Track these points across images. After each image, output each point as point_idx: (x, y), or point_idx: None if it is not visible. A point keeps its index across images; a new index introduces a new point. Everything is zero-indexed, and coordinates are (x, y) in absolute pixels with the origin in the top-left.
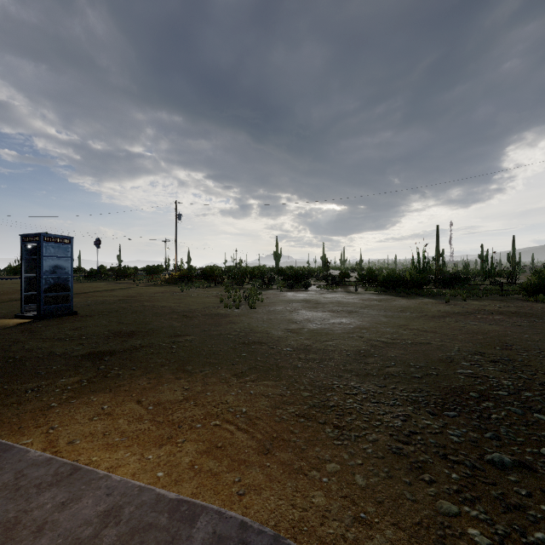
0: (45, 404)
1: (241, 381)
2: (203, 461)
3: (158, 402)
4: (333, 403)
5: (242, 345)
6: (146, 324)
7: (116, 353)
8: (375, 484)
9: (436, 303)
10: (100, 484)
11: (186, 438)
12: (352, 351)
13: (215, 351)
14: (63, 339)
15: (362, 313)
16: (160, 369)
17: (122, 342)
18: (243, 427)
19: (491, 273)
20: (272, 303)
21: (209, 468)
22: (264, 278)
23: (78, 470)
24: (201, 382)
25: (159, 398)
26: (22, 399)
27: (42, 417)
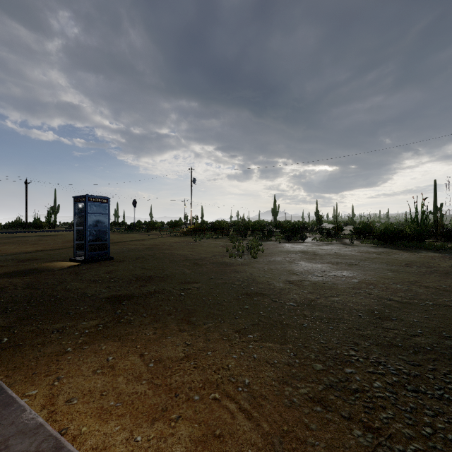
0: (62, 348)
1: (243, 339)
2: None
3: (159, 358)
4: (356, 386)
5: (244, 296)
6: (163, 270)
7: (133, 298)
8: None
9: (444, 257)
10: None
11: (180, 415)
12: (363, 311)
13: (218, 301)
14: (97, 281)
15: (363, 266)
16: (167, 317)
17: (140, 287)
18: (246, 408)
19: None
20: (272, 253)
21: None
22: (264, 231)
23: (59, 450)
24: (203, 338)
25: (161, 353)
26: (47, 340)
27: (54, 364)
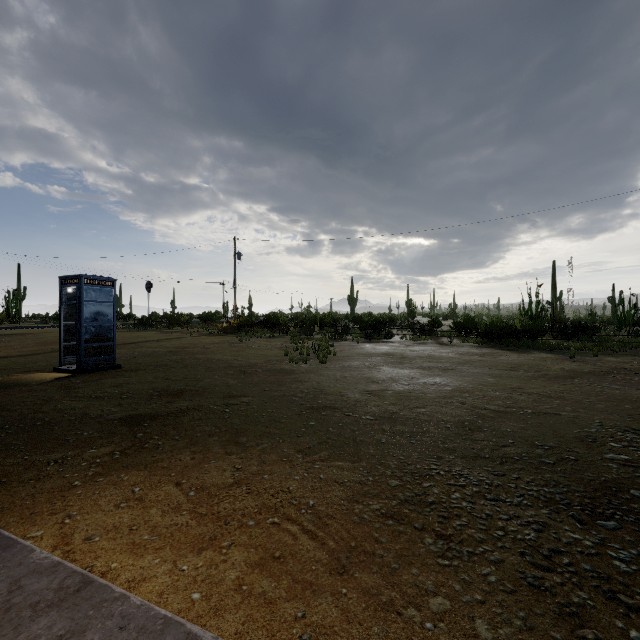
0: (67, 483)
1: (308, 459)
2: (255, 578)
3: (202, 485)
4: (433, 498)
5: (310, 410)
6: (197, 382)
7: (158, 417)
8: (507, 639)
9: (557, 359)
10: (113, 610)
11: (233, 542)
12: (452, 422)
13: (276, 417)
14: (101, 398)
15: (461, 371)
16: (208, 439)
17: (166, 403)
18: (310, 529)
19: (628, 321)
20: (347, 357)
21: (261, 591)
22: (337, 327)
23: (89, 584)
24: (257, 460)
25: (203, 480)
26: (42, 474)
27: (60, 500)
